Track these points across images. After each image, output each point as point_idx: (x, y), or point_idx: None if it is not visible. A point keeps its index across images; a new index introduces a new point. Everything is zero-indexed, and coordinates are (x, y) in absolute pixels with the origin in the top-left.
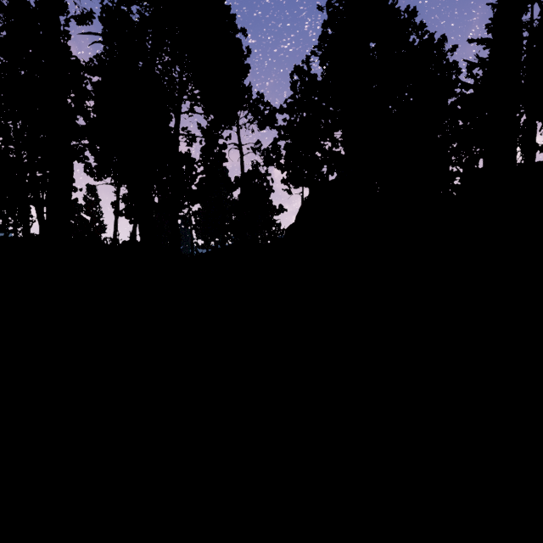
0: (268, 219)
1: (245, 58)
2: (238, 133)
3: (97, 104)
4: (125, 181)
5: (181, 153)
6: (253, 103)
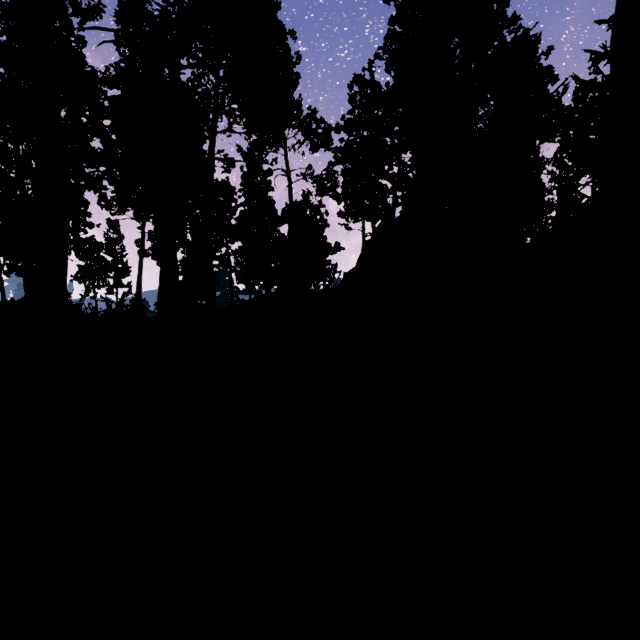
0: (322, 267)
1: (294, 65)
2: (286, 156)
3: (115, 122)
4: (148, 216)
5: (216, 181)
6: (303, 119)
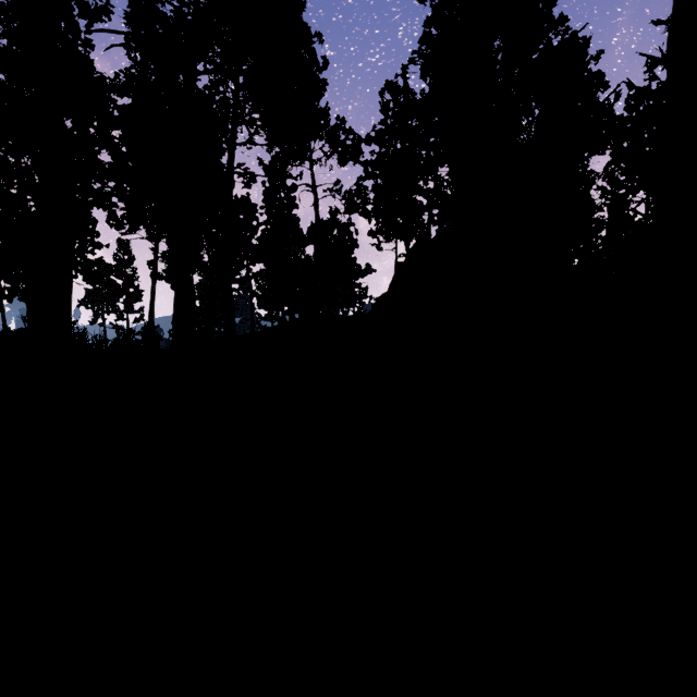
0: (351, 292)
1: (321, 71)
2: (312, 171)
3: (125, 134)
4: (161, 236)
5: (236, 197)
6: (331, 130)
